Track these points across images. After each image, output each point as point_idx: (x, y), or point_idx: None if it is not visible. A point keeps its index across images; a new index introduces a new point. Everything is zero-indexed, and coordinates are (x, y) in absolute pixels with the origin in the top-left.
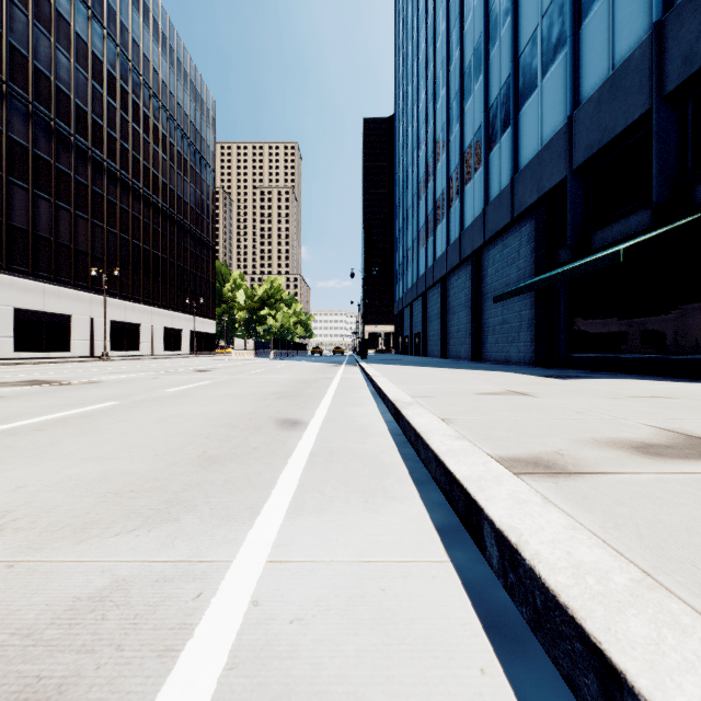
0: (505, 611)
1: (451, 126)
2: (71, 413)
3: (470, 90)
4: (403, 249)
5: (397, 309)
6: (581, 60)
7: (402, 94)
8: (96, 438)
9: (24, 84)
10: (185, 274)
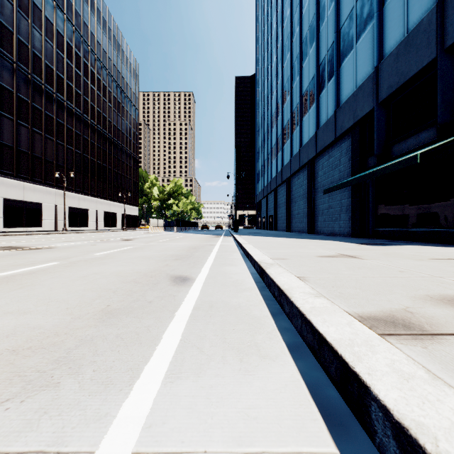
0: (333, 404)
1: (294, 78)
2: (20, 271)
3: (306, 53)
4: (261, 160)
5: (257, 199)
6: (384, 28)
7: (261, 59)
8: (27, 293)
9: (10, 50)
10: (118, 176)
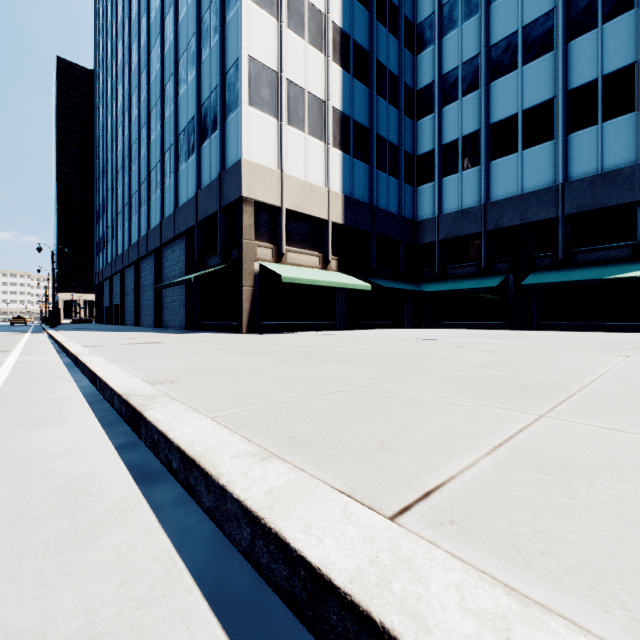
0: (155, 470)
1: (142, 145)
2: None
3: (154, 129)
4: (104, 224)
5: (97, 280)
6: (201, 165)
7: (102, 78)
8: None
9: None
10: None
